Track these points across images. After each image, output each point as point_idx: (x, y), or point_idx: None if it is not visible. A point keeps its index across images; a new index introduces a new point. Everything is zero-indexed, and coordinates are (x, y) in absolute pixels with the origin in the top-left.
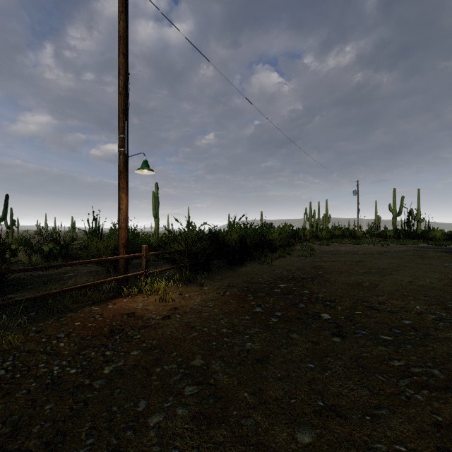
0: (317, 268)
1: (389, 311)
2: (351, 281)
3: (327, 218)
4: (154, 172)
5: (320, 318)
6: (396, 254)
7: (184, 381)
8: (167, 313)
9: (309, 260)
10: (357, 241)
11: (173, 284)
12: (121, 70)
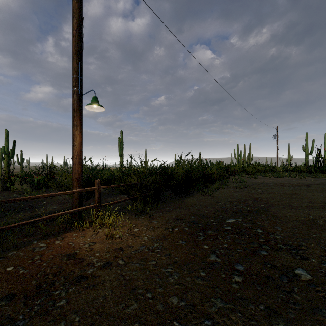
0: (257, 200)
1: None
2: (301, 217)
3: (250, 157)
4: (103, 108)
5: (296, 277)
6: (323, 187)
7: None
8: (110, 256)
9: (246, 191)
10: (279, 175)
11: (125, 215)
12: (75, 13)
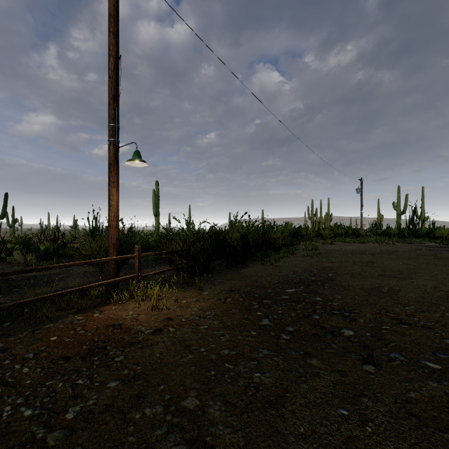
0: (325, 270)
1: (423, 326)
2: (367, 286)
3: (329, 216)
4: (147, 164)
5: (340, 334)
6: (407, 254)
7: (170, 438)
8: (159, 325)
9: (315, 260)
10: (362, 240)
11: (169, 288)
12: (111, 51)
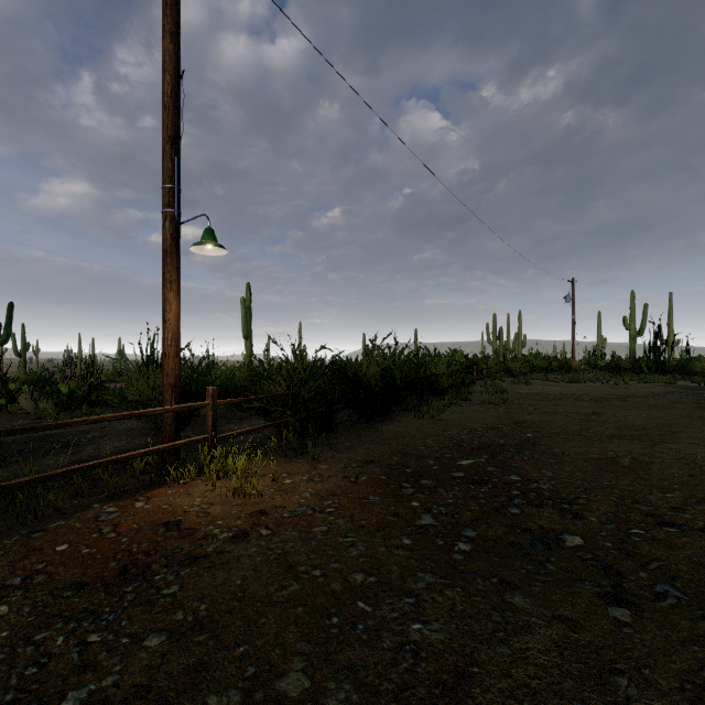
0: (521, 427)
1: (704, 530)
2: (594, 454)
3: (520, 340)
4: (226, 251)
5: (559, 544)
6: (652, 401)
7: None
8: (243, 523)
9: (503, 410)
10: (575, 378)
11: (265, 457)
12: (168, 64)
